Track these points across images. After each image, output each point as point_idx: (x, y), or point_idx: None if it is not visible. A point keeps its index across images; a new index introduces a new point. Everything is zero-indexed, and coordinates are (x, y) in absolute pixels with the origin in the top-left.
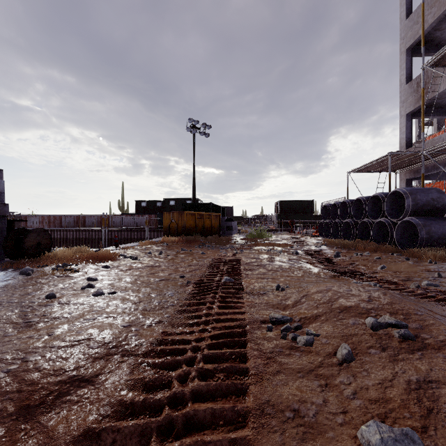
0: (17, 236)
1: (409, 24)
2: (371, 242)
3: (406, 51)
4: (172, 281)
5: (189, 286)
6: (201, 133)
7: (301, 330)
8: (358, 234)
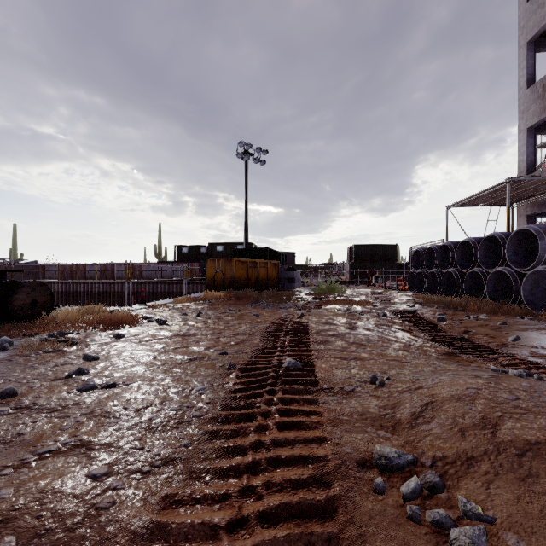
0: (4, 292)
1: (531, 8)
2: (486, 300)
3: (527, 44)
4: (208, 362)
5: (231, 375)
6: (254, 160)
7: (444, 495)
8: (465, 289)
